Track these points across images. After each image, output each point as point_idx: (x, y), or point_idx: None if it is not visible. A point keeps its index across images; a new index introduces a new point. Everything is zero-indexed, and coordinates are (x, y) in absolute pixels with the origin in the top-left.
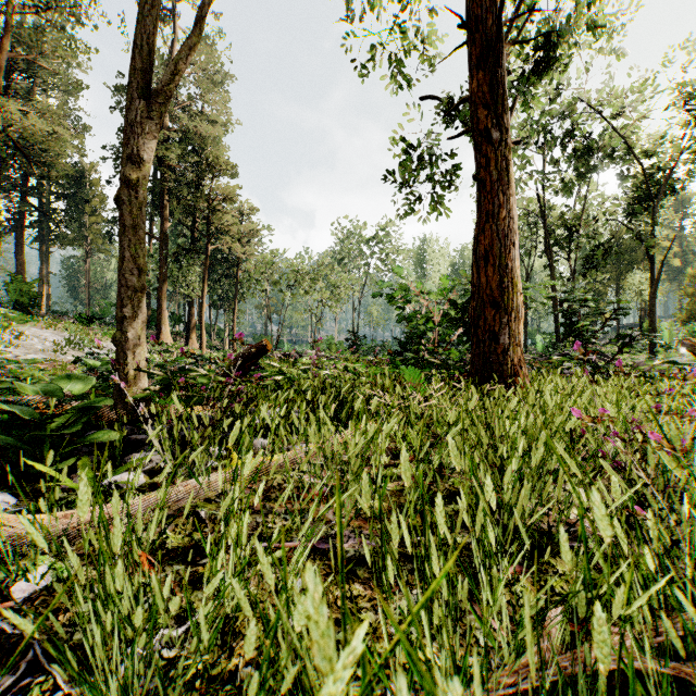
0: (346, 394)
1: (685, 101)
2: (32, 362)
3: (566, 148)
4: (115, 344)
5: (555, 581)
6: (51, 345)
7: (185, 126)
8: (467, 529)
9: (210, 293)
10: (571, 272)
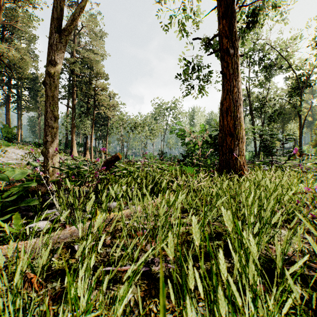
0: (157, 179)
1: (316, 43)
2: (7, 164)
3: (260, 65)
4: (42, 154)
5: (288, 297)
6: (20, 156)
7: (83, 56)
8: (226, 256)
9: (95, 133)
10: (262, 123)
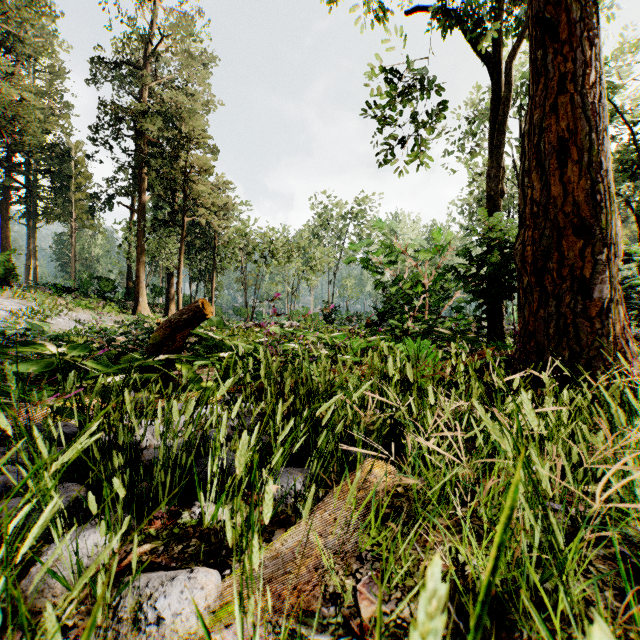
0: (320, 385)
1: None
2: None
3: None
4: None
5: None
6: (7, 314)
7: (161, 98)
8: None
9: (190, 266)
10: None
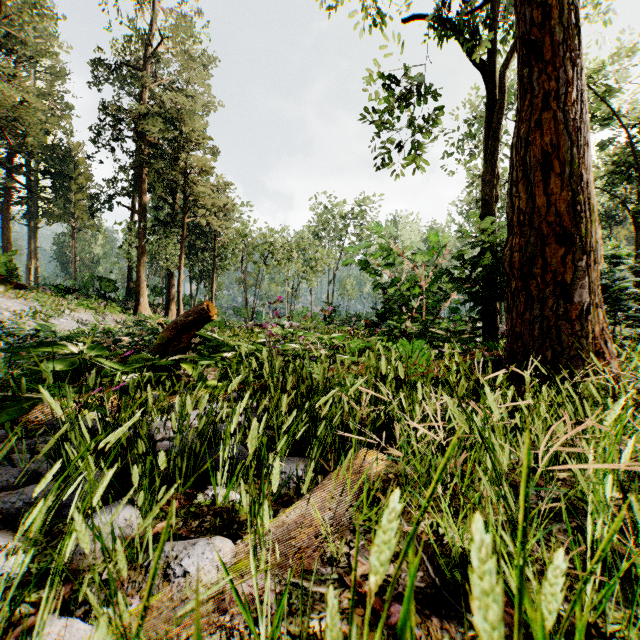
0: (320, 383)
1: None
2: None
3: None
4: None
5: None
6: (11, 315)
7: (162, 100)
8: None
9: (190, 266)
10: None
